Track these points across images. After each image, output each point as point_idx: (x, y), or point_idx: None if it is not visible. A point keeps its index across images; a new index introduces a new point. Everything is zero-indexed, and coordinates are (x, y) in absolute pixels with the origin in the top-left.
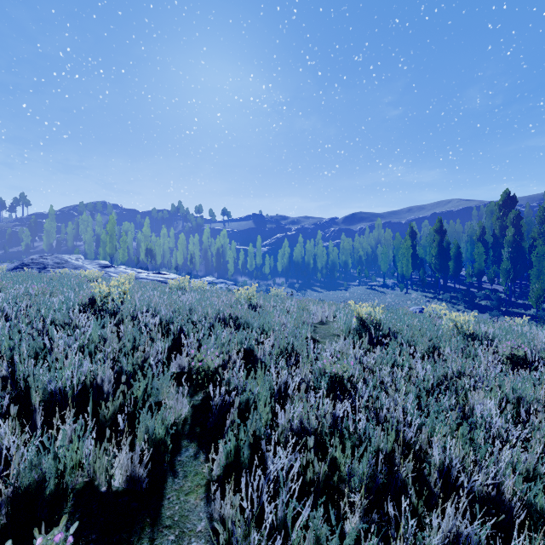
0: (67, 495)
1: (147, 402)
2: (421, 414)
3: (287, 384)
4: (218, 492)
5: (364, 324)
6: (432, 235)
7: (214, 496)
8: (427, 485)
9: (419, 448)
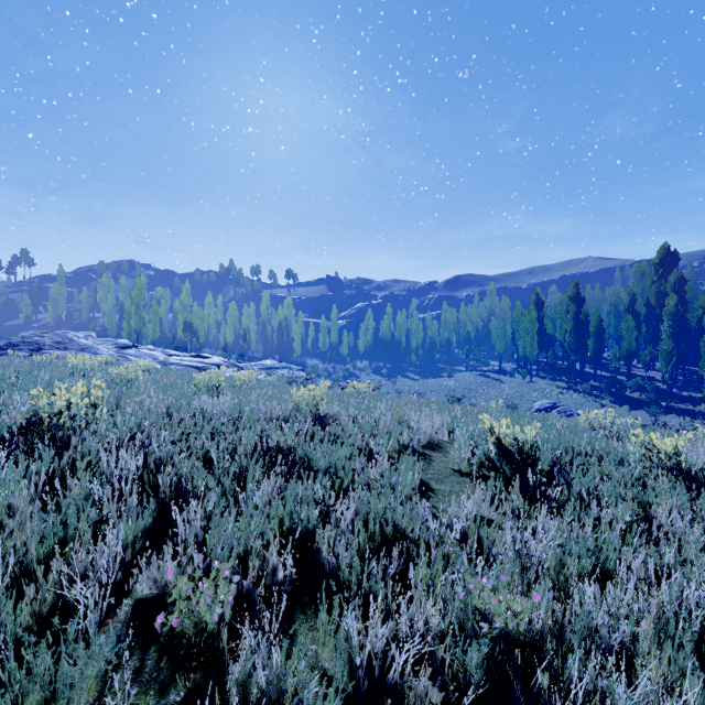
0: None
1: None
2: None
3: (386, 644)
4: None
5: (507, 456)
6: (563, 304)
7: None
8: None
9: None
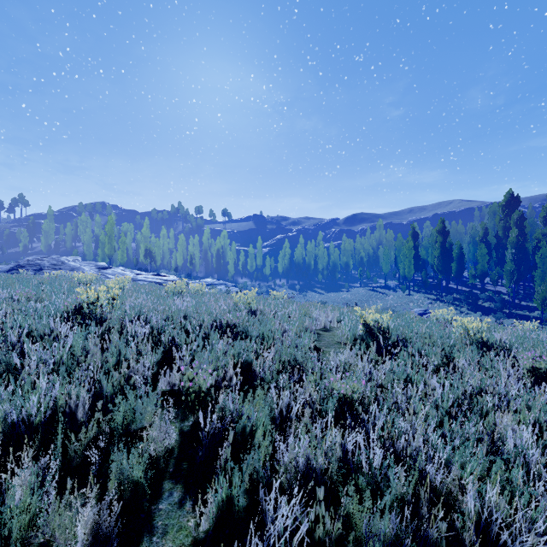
0: None
1: (129, 429)
2: (445, 443)
3: (289, 405)
4: None
5: (370, 332)
6: (434, 236)
7: None
8: (460, 542)
9: (447, 492)
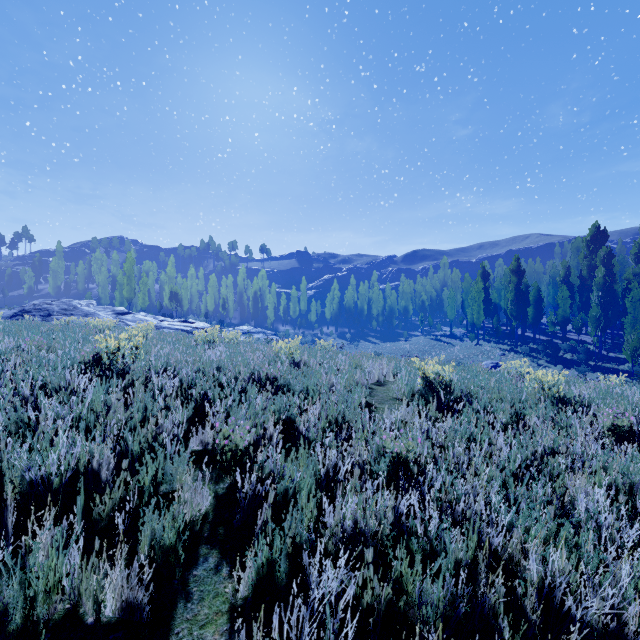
0: (38, 633)
1: (158, 491)
2: (509, 507)
3: (337, 466)
4: (243, 629)
5: (430, 386)
6: (507, 276)
7: (238, 629)
8: (521, 610)
9: (509, 557)
